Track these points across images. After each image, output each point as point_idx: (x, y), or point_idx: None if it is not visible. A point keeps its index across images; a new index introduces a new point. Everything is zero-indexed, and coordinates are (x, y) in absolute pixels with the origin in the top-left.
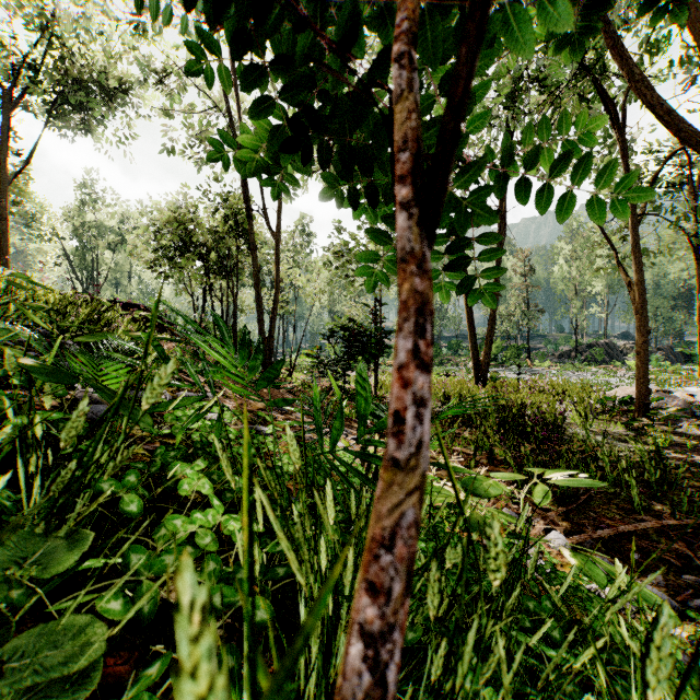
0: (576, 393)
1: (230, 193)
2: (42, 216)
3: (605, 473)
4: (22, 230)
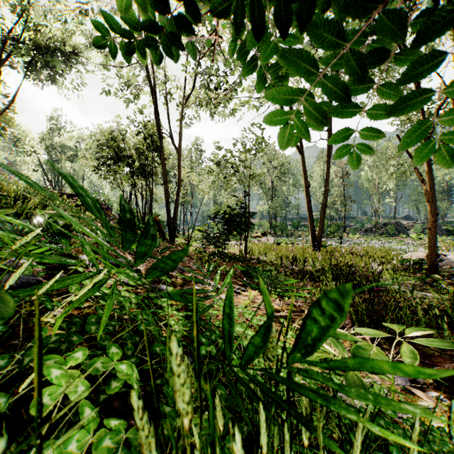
0: (383, 256)
1: (147, 121)
2: (24, 138)
3: (418, 316)
4: (11, 148)
